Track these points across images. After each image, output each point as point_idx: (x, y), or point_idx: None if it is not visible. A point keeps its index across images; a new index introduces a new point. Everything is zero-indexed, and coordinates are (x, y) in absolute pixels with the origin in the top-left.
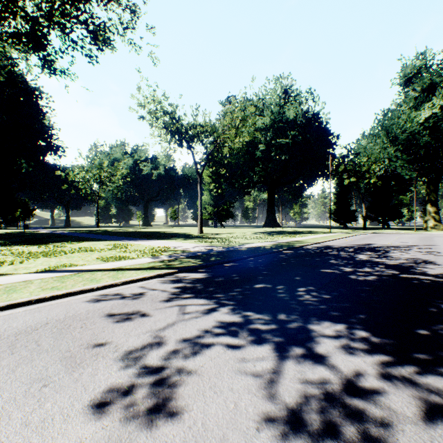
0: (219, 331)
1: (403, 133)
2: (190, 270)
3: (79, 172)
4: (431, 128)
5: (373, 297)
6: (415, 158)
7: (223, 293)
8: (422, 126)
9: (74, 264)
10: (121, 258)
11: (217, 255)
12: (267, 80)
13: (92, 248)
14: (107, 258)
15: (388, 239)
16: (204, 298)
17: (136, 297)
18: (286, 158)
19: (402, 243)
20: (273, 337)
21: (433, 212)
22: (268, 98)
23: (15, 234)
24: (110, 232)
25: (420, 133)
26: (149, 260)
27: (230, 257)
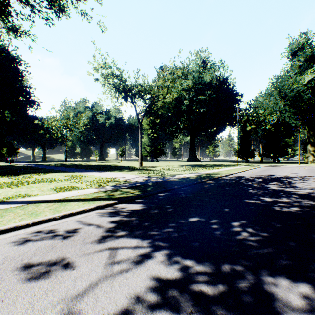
0: (153, 299)
1: (291, 91)
2: (129, 201)
3: (51, 121)
4: (312, 88)
5: (313, 236)
6: (300, 110)
7: (158, 230)
8: (306, 86)
9: (28, 194)
10: (71, 188)
11: (152, 185)
12: (190, 53)
13: (52, 179)
14: (60, 188)
15: (284, 170)
16: (138, 237)
17: (67, 236)
18: (204, 111)
19: (297, 174)
20: (227, 314)
21: (312, 151)
22: (190, 67)
23: (0, 167)
24: (73, 166)
25: (304, 92)
26: (95, 190)
27: (163, 188)
